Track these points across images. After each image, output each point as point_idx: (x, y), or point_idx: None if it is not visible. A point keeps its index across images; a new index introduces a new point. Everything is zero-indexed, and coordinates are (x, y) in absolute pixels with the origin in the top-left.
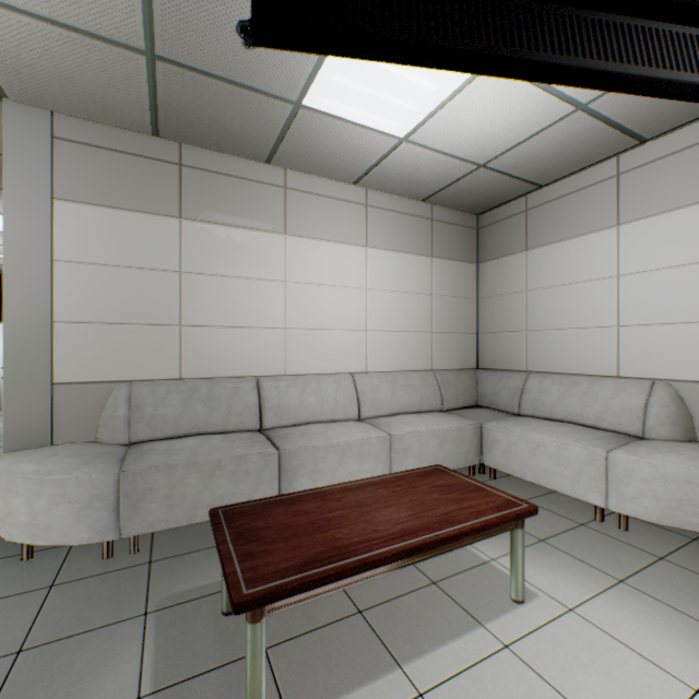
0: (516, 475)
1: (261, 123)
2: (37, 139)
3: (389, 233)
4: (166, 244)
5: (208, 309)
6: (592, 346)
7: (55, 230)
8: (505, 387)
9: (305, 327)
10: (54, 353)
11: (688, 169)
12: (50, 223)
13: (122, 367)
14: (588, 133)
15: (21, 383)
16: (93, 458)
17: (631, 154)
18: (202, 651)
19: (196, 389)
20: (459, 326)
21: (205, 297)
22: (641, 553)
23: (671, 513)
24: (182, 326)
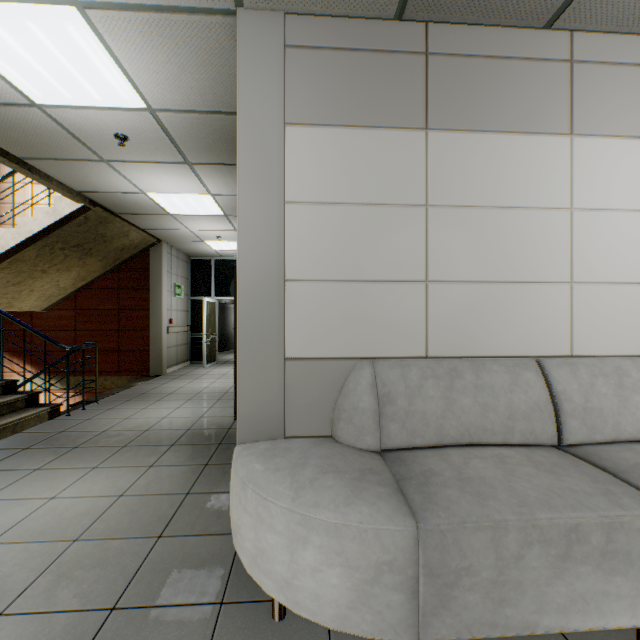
0: None
1: None
2: (269, 51)
3: None
4: (408, 168)
5: (460, 257)
6: None
7: (285, 165)
8: None
9: (601, 279)
10: (284, 320)
11: None
12: (282, 155)
13: (357, 339)
14: None
15: (253, 357)
16: (358, 481)
17: None
18: None
19: (456, 374)
20: None
21: (457, 240)
22: None
23: None
24: (428, 282)
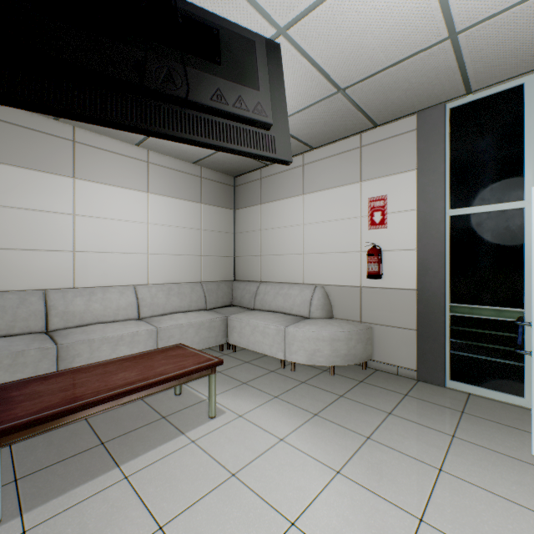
0: (245, 347)
1: None
2: None
3: (167, 184)
4: None
5: None
6: (292, 266)
7: None
8: (247, 292)
9: (93, 250)
10: None
11: (331, 168)
12: None
13: None
14: None
15: None
16: None
17: (309, 154)
18: None
19: None
20: (221, 251)
21: None
22: (295, 381)
23: (311, 357)
24: None
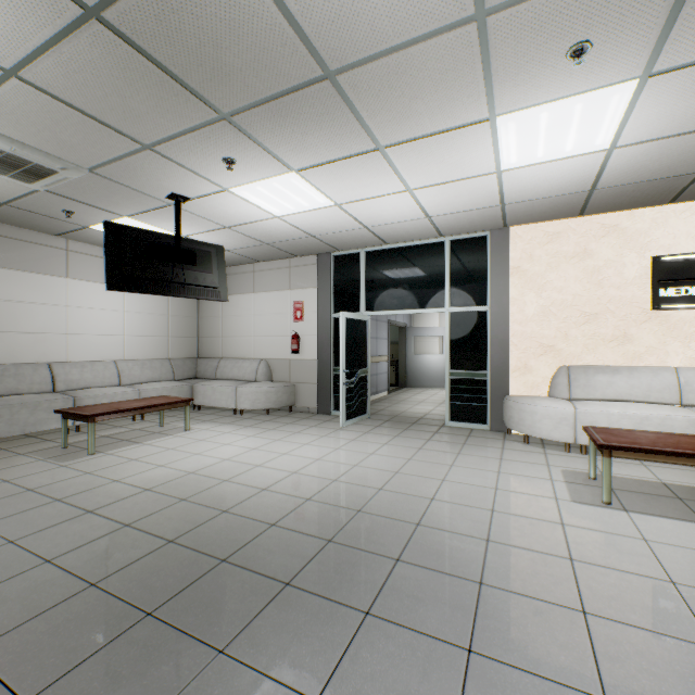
0: (208, 405)
1: (60, 227)
2: None
3: None
4: None
5: (12, 322)
6: (246, 345)
7: None
8: (210, 366)
9: (82, 333)
10: None
11: (272, 278)
12: None
13: None
14: (236, 256)
15: None
16: None
17: (258, 265)
18: (60, 453)
19: (7, 370)
20: (187, 333)
21: (10, 315)
22: (242, 418)
23: (253, 404)
24: None
